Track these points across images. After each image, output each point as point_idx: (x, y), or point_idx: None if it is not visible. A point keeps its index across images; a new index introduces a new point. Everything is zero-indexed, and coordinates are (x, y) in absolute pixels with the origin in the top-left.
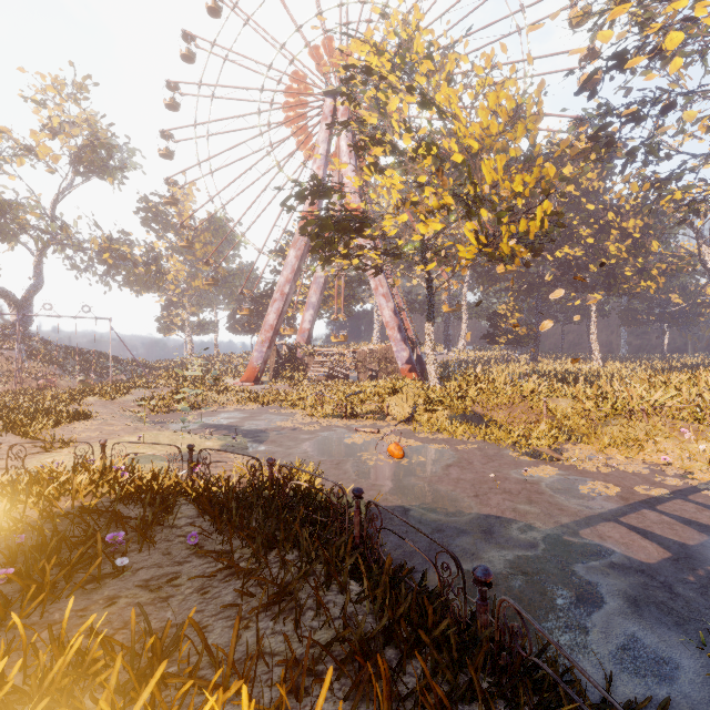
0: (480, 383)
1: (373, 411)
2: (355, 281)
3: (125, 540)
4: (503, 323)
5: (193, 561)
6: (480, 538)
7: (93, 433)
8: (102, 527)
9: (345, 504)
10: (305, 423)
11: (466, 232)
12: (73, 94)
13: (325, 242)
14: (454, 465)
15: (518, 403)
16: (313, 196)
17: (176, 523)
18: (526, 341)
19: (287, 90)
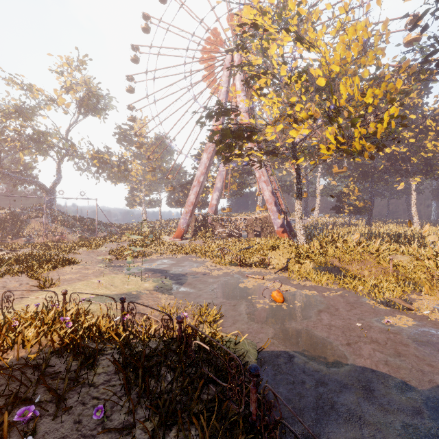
0: (336, 242)
1: (258, 261)
2: (245, 173)
3: (35, 416)
4: (346, 199)
5: (97, 436)
6: (363, 396)
7: (74, 275)
8: (34, 382)
9: (240, 350)
10: (212, 269)
11: (327, 134)
12: (78, 67)
13: (226, 146)
14: (324, 311)
15: (367, 259)
16: (217, 116)
17: (95, 380)
18: (363, 211)
19: (202, 52)
